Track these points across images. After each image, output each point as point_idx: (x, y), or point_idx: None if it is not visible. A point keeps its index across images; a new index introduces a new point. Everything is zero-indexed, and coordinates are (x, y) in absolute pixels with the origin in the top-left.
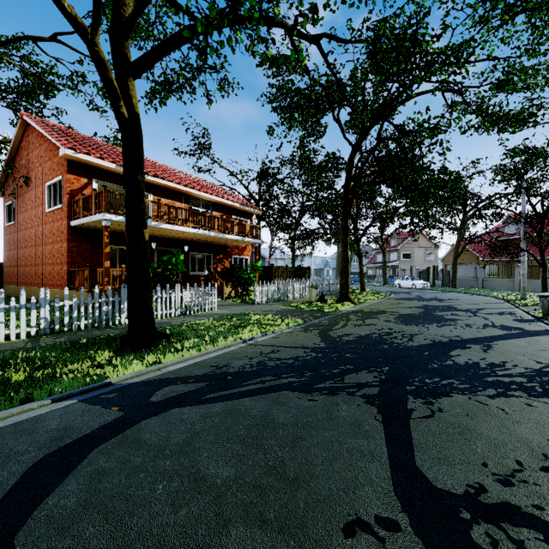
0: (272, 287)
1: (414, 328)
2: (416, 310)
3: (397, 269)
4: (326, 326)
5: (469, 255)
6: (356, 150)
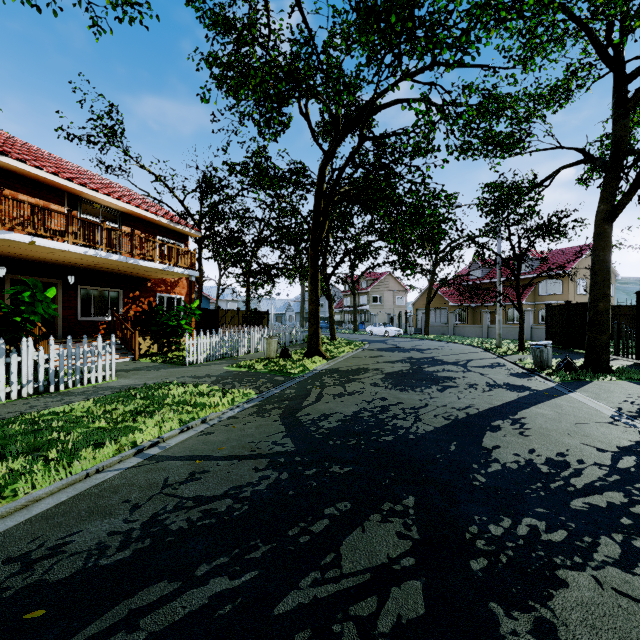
0: (214, 339)
1: (413, 396)
2: (402, 365)
3: (367, 314)
4: (292, 400)
5: (439, 299)
6: (329, 158)
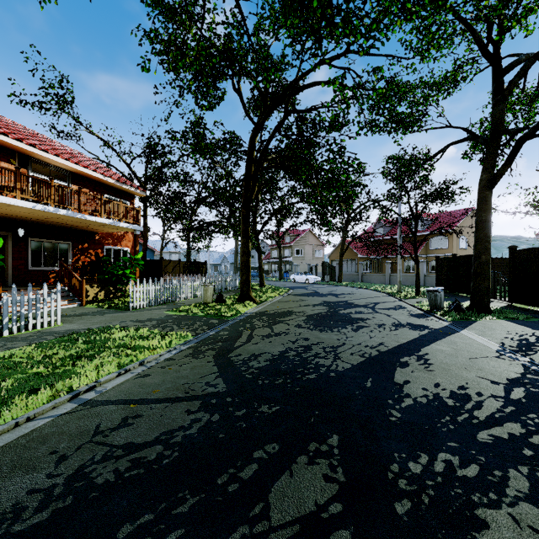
0: (156, 287)
1: (332, 336)
2: (321, 308)
3: (291, 265)
4: (225, 341)
5: (350, 252)
6: (258, 129)
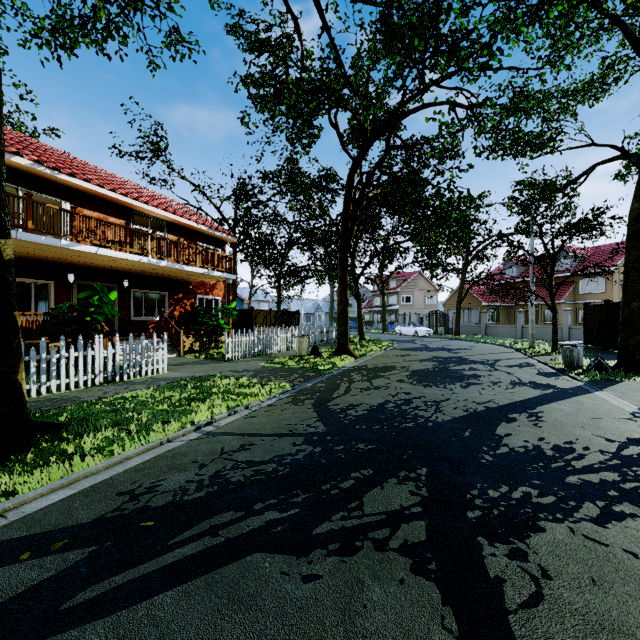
0: (250, 338)
1: (436, 391)
2: (428, 363)
3: (397, 314)
4: (323, 392)
5: (471, 299)
6: (357, 165)
